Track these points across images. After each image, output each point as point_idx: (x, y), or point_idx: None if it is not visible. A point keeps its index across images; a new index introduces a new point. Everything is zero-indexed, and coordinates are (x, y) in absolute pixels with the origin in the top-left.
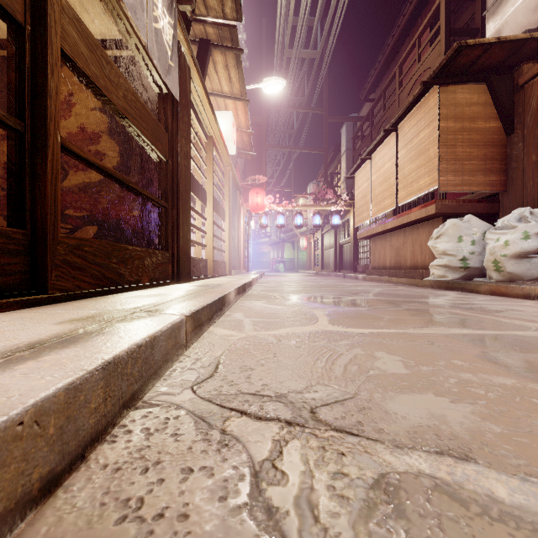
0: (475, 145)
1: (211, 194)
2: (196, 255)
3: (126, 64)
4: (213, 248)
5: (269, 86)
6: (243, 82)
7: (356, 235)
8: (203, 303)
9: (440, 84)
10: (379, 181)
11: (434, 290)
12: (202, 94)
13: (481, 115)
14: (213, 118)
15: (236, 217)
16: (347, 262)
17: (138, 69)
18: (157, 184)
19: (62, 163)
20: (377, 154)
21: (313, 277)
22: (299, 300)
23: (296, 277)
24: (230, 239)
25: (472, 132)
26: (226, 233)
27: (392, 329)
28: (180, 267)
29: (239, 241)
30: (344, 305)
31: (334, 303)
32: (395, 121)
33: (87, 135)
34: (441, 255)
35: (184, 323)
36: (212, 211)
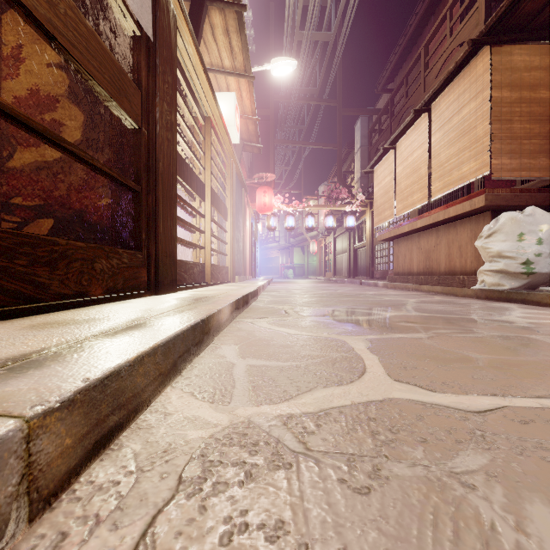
0: (536, 120)
1: (209, 186)
2: (197, 260)
3: (90, 6)
4: (211, 250)
5: (278, 67)
6: (247, 53)
7: (373, 238)
8: (146, 343)
9: (492, 43)
10: (406, 172)
11: (483, 301)
12: (194, 57)
13: (544, 82)
14: (210, 92)
15: (241, 217)
16: (362, 268)
17: (106, 12)
18: (128, 161)
19: (7, 136)
20: (403, 142)
21: (326, 284)
22: (320, 318)
23: (307, 284)
24: (234, 242)
25: (532, 103)
26: (229, 234)
27: (529, 398)
28: (159, 273)
29: (244, 244)
30: (387, 328)
31: (370, 323)
32: (429, 98)
33: (40, 100)
34: (494, 257)
35: (16, 446)
36: (210, 206)
